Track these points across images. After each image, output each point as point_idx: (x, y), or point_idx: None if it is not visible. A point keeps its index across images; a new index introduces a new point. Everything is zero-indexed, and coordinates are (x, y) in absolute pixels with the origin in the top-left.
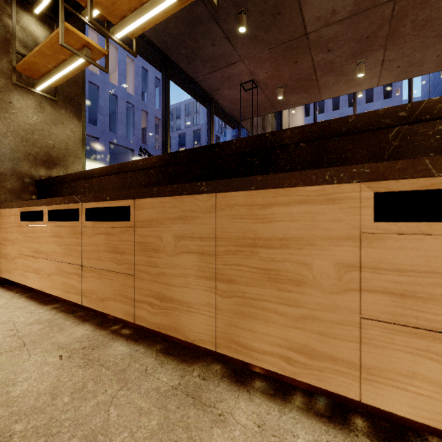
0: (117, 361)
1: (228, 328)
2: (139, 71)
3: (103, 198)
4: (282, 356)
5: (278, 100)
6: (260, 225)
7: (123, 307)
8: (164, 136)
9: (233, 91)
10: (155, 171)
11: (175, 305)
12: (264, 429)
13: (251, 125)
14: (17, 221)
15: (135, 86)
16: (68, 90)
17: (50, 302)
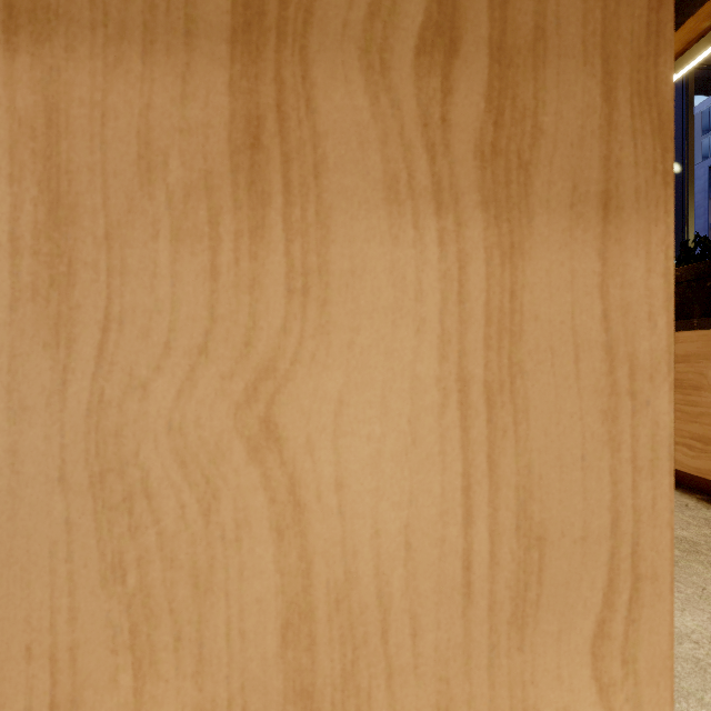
0: None
1: None
2: None
3: None
4: None
5: None
6: None
7: None
8: (678, 206)
9: None
10: (678, 288)
11: None
12: None
13: None
14: None
15: None
16: None
17: None
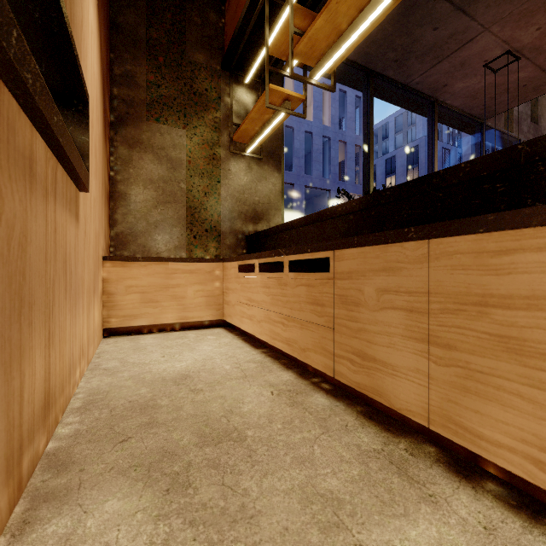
0: (318, 409)
1: (444, 403)
2: (335, 96)
3: (305, 250)
4: (528, 457)
5: None
6: (493, 278)
7: (323, 360)
8: (365, 169)
9: (470, 80)
10: (355, 216)
11: (378, 366)
12: (493, 534)
13: (506, 121)
14: (236, 273)
15: (331, 116)
16: (270, 145)
17: (260, 347)
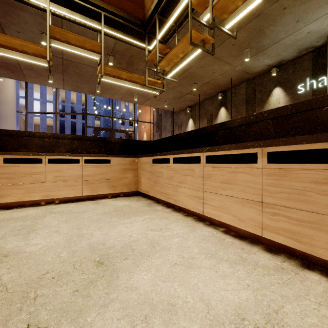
0: None
1: None
2: None
3: None
4: None
5: None
6: None
7: None
8: None
9: None
10: None
11: None
12: None
13: None
14: None
15: None
16: None
17: None
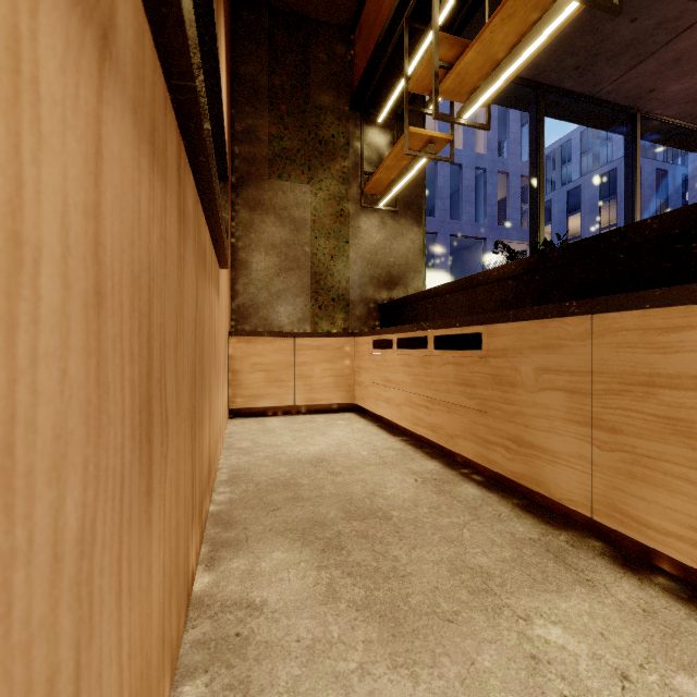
0: (468, 499)
1: (609, 491)
2: (493, 113)
3: (452, 325)
4: (696, 544)
5: None
6: (660, 357)
7: (474, 448)
8: (533, 214)
9: (691, 79)
10: (514, 282)
11: (536, 452)
12: (651, 615)
13: None
14: (370, 349)
15: (487, 139)
16: (408, 194)
17: (399, 434)
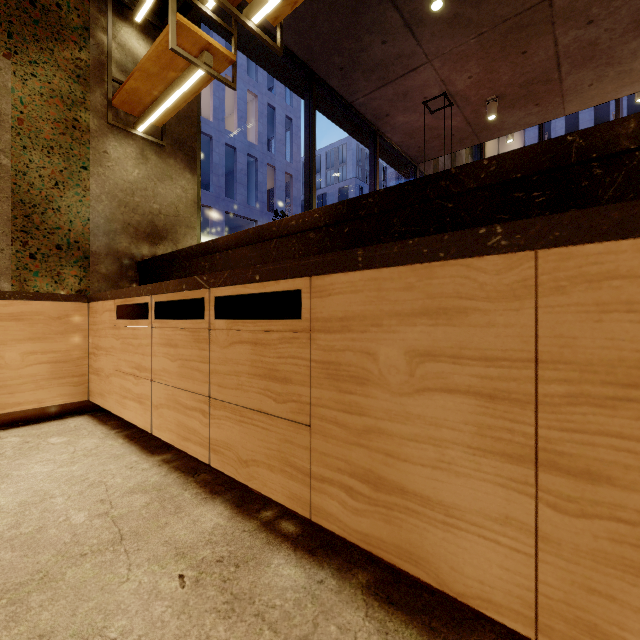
0: (288, 609)
1: (579, 594)
2: (263, 110)
3: (248, 278)
4: None
5: (486, 123)
6: None
7: (288, 484)
8: (307, 192)
9: (410, 116)
10: (317, 235)
11: (411, 504)
12: None
13: (434, 169)
14: (113, 320)
15: (258, 132)
16: (178, 131)
17: (158, 450)
